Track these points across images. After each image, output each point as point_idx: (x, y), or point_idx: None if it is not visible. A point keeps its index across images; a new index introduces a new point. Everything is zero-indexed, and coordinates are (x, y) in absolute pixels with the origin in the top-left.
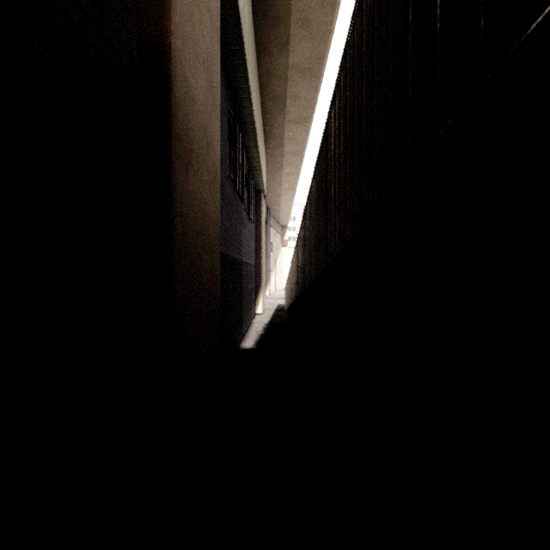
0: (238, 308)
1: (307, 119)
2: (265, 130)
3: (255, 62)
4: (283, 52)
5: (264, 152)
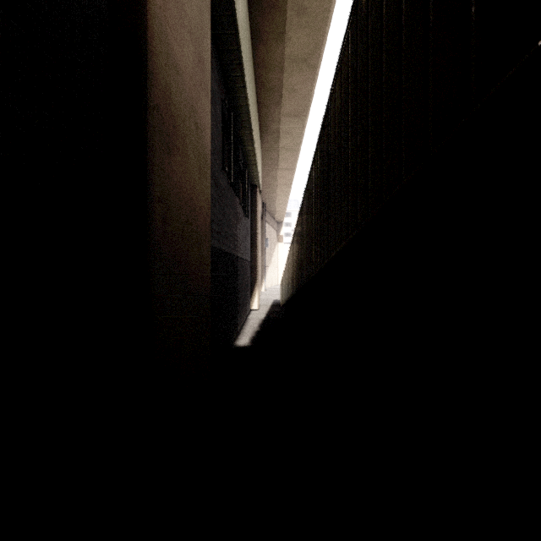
0: (233, 305)
1: (303, 112)
2: (260, 124)
3: (250, 52)
4: (279, 42)
5: (259, 147)
